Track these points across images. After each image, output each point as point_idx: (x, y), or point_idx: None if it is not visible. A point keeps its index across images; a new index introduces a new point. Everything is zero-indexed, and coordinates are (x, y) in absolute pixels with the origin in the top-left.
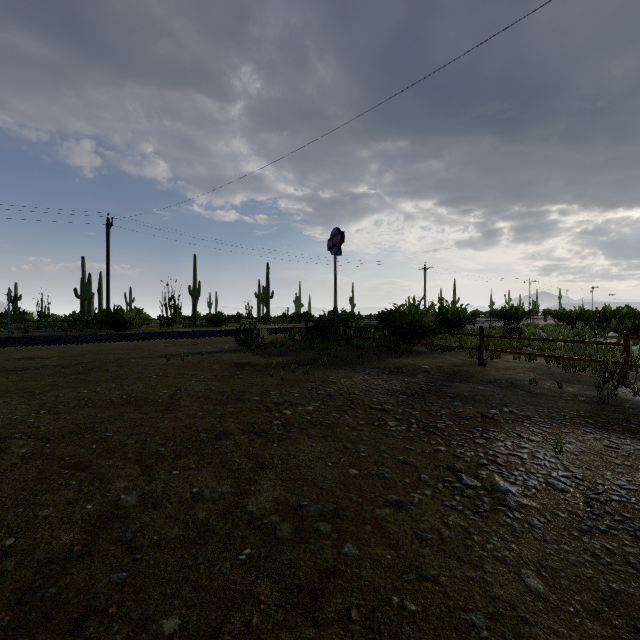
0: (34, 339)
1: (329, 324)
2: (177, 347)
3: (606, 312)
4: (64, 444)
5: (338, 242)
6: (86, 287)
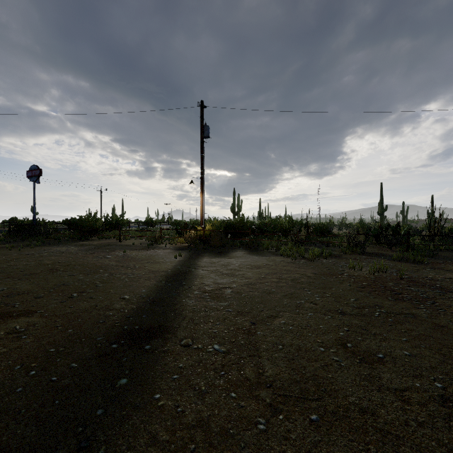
0: None
1: (29, 227)
2: None
3: (191, 222)
4: None
5: (37, 175)
6: None
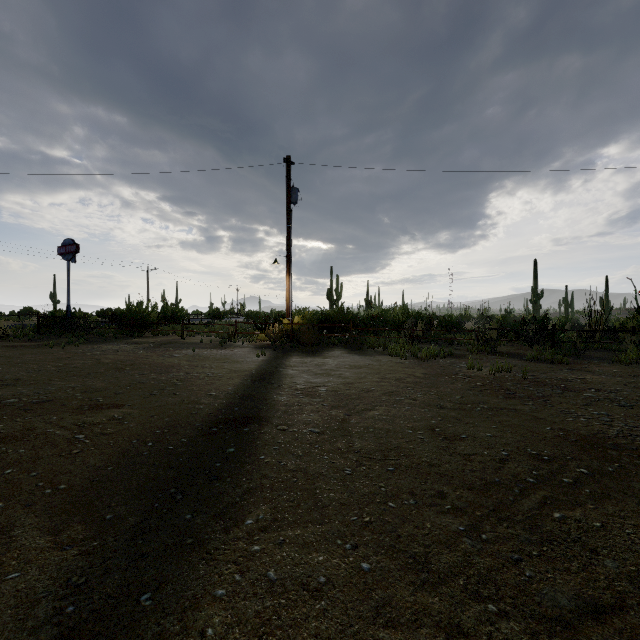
0: None
1: (62, 320)
2: None
3: (273, 313)
4: None
5: (73, 251)
6: None
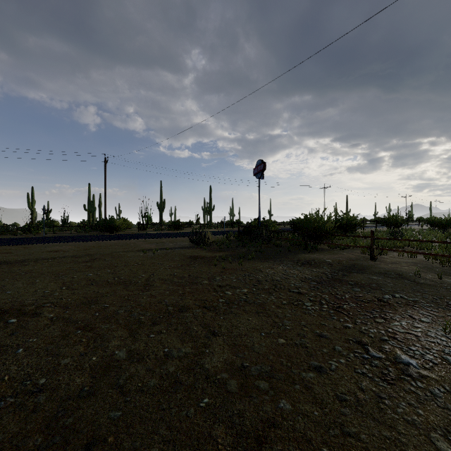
0: (59, 238)
1: (255, 228)
2: (150, 244)
3: None
4: (77, 311)
5: (261, 169)
6: (91, 203)
